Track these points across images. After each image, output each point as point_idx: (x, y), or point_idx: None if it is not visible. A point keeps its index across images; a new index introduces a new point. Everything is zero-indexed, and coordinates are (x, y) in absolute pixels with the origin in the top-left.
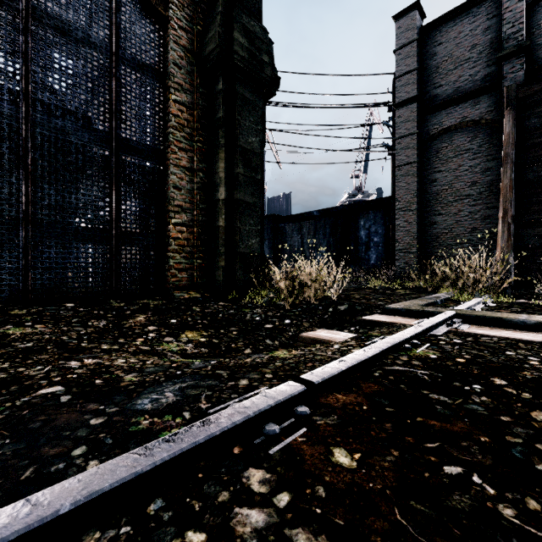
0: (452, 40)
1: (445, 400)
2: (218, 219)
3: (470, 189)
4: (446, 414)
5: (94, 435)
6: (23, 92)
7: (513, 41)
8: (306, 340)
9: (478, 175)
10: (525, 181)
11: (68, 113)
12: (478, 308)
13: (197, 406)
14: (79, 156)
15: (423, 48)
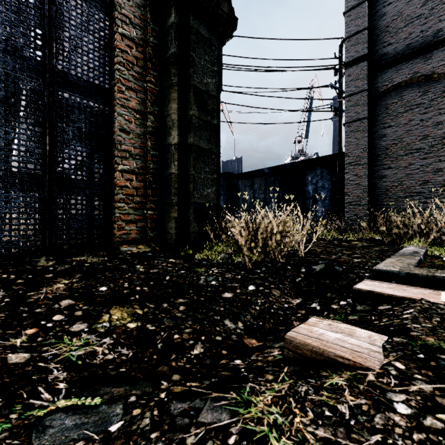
0: None
1: None
2: (170, 166)
3: (421, 142)
4: None
5: None
6: None
7: None
8: (300, 350)
9: (429, 129)
10: None
11: None
12: None
13: None
14: (0, 85)
15: (372, 9)
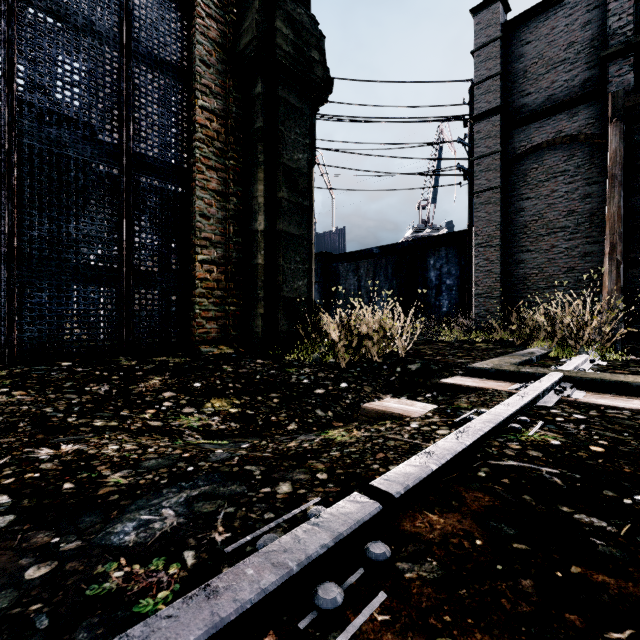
0: (544, 37)
1: (603, 528)
2: (256, 256)
3: (566, 219)
4: (617, 558)
5: (21, 608)
6: (5, 92)
7: (620, 38)
8: (370, 414)
9: (575, 203)
10: (635, 209)
11: (64, 119)
12: (586, 368)
13: (209, 537)
14: (79, 174)
15: (508, 48)
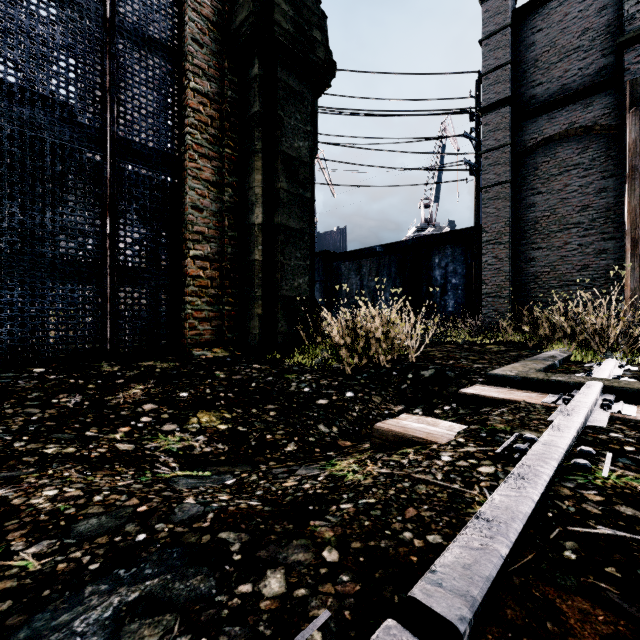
0: (556, 24)
1: None
2: (253, 251)
3: (580, 215)
4: None
5: None
6: None
7: (639, 22)
8: (385, 436)
9: (590, 197)
10: None
11: (39, 98)
12: (619, 374)
13: None
14: (56, 160)
15: (518, 37)
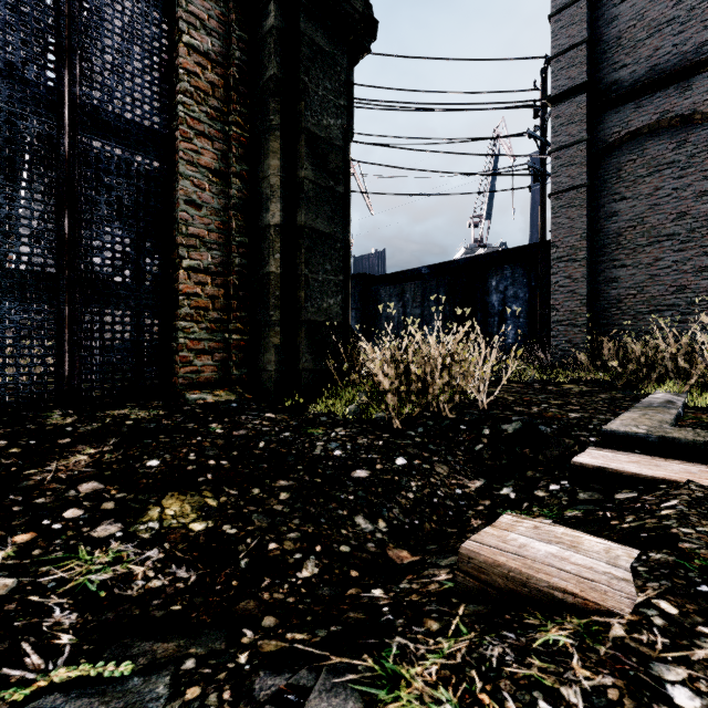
0: None
1: None
2: (268, 261)
3: (675, 224)
4: None
5: None
6: None
7: None
8: (486, 575)
9: (688, 203)
10: None
11: None
12: None
13: None
14: None
15: (596, 10)
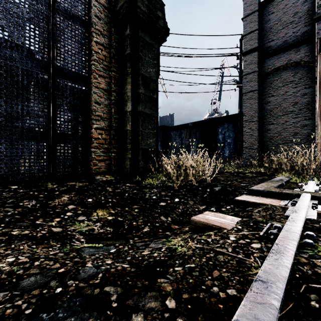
0: (281, 10)
1: None
2: (127, 125)
3: (293, 107)
4: None
5: None
6: None
7: None
8: (197, 224)
9: (298, 98)
10: None
11: (15, 45)
12: (317, 189)
13: None
14: (24, 77)
15: (261, 16)
